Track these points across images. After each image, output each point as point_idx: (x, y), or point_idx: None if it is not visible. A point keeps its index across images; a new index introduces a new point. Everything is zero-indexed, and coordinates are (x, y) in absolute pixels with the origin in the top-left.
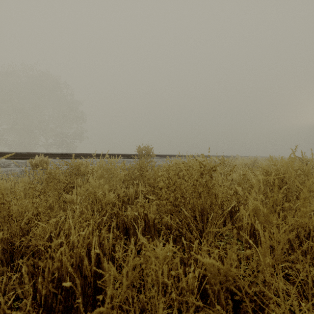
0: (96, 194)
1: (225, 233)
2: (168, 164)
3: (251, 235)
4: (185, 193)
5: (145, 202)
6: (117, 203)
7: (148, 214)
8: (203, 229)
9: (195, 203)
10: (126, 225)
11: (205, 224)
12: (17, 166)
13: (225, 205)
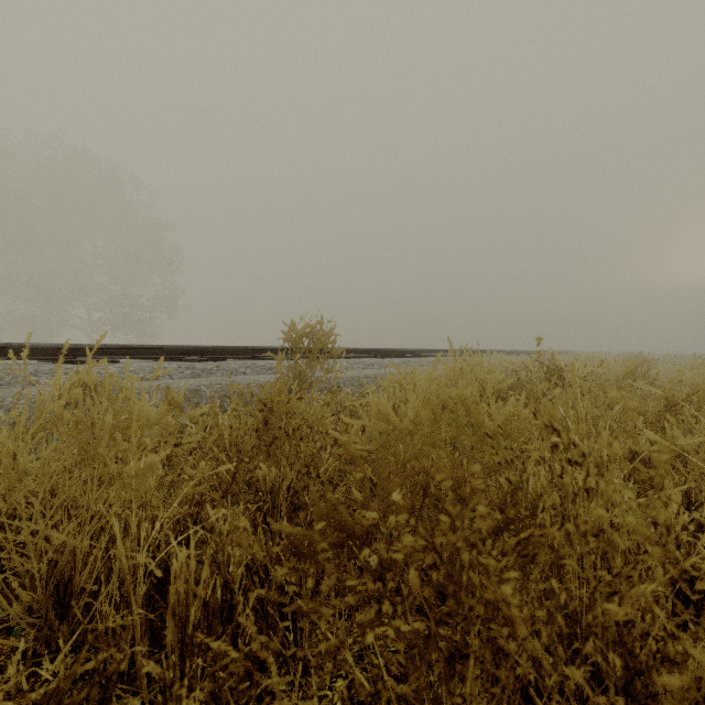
0: None
1: None
2: (380, 375)
3: None
4: None
5: None
6: None
7: None
8: None
9: None
10: None
11: None
12: None
13: None
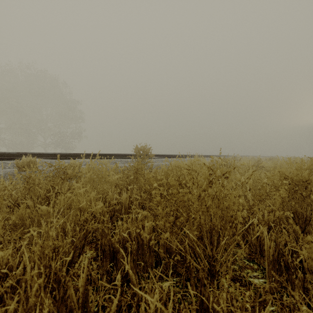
0: (80, 203)
1: (237, 252)
2: (167, 164)
3: (275, 262)
4: (187, 203)
5: (140, 213)
6: (101, 219)
7: (141, 233)
8: (212, 253)
9: (202, 219)
10: (113, 248)
11: (215, 248)
12: (3, 167)
13: (237, 219)
